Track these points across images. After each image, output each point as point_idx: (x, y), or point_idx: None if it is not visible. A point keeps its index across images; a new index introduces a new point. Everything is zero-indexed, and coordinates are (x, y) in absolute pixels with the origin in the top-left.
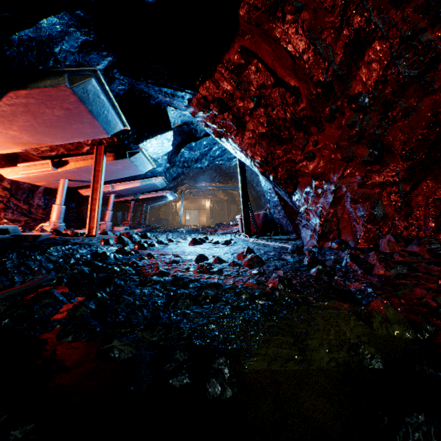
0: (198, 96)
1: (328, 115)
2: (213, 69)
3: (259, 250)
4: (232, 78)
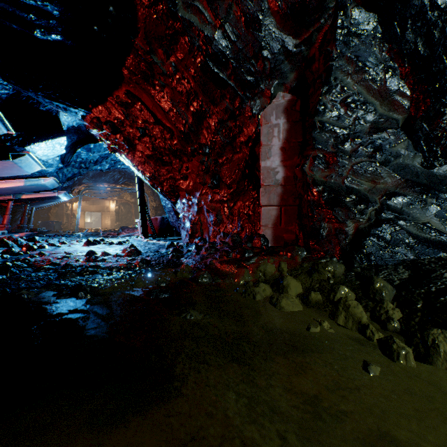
0: (92, 115)
1: (190, 153)
2: (106, 99)
3: (145, 247)
4: (122, 110)
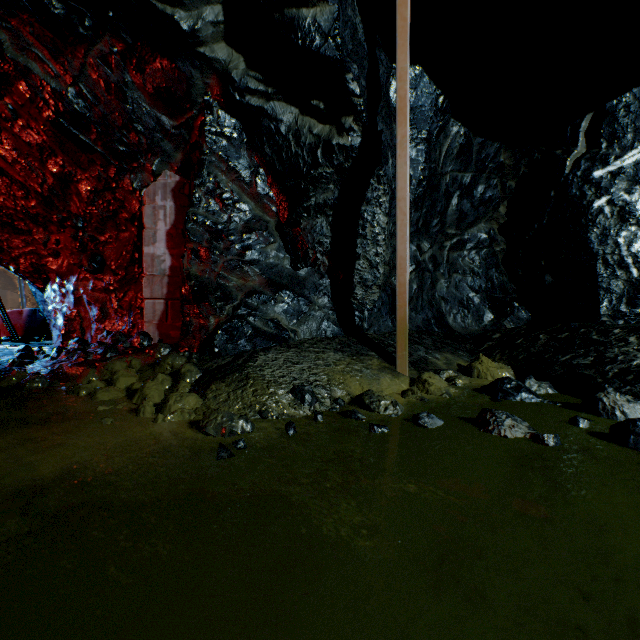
0: None
1: (57, 222)
2: None
3: None
4: None
